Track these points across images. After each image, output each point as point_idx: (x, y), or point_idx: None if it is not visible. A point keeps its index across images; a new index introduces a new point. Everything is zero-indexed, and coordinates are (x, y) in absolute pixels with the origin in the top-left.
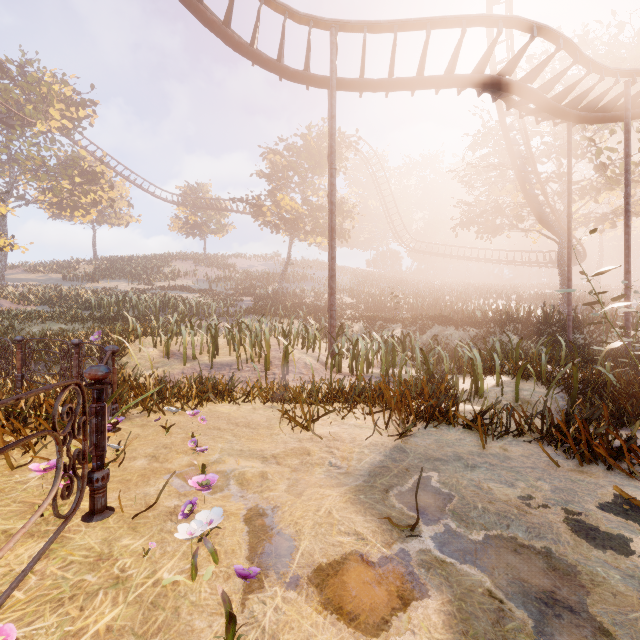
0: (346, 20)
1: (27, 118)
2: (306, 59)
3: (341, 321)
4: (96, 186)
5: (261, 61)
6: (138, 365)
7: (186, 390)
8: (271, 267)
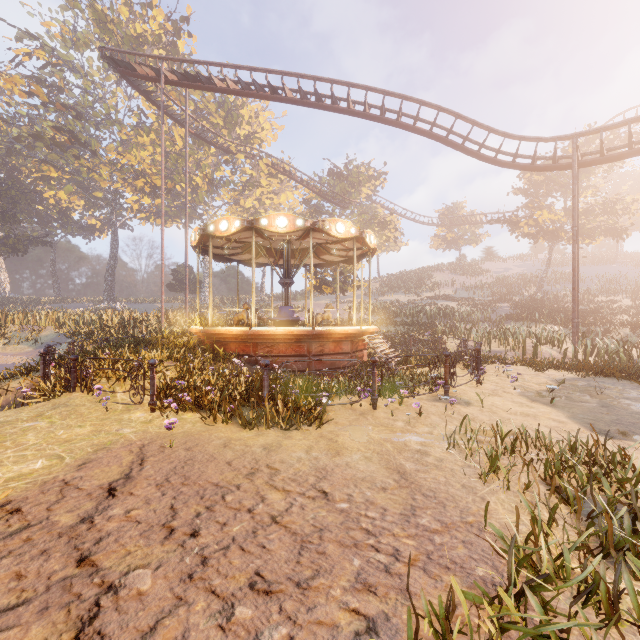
0: (584, 131)
1: (354, 200)
2: (553, 159)
3: (603, 327)
4: (386, 231)
5: (519, 168)
6: (450, 349)
7: (484, 358)
8: (529, 268)
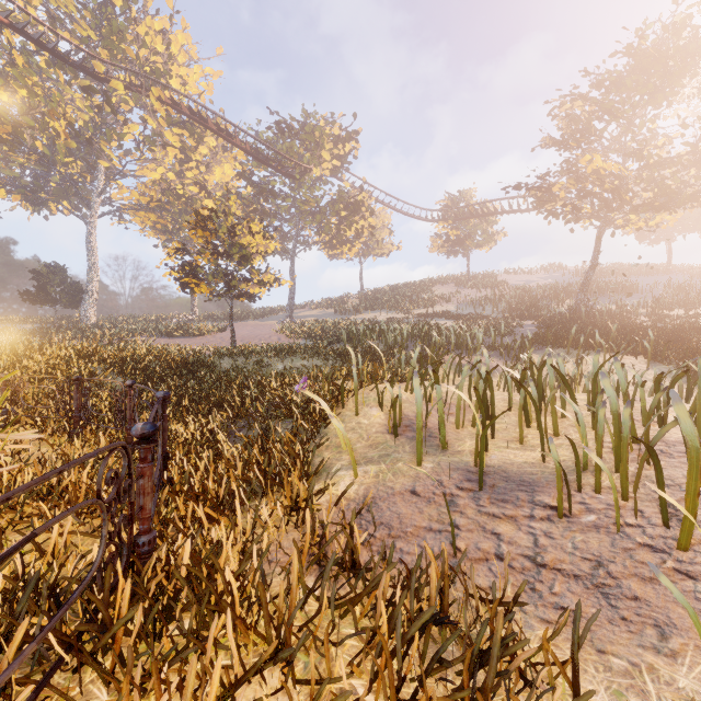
0: None
1: (304, 165)
2: None
3: None
4: (358, 216)
5: None
6: (343, 446)
7: None
8: (557, 280)
